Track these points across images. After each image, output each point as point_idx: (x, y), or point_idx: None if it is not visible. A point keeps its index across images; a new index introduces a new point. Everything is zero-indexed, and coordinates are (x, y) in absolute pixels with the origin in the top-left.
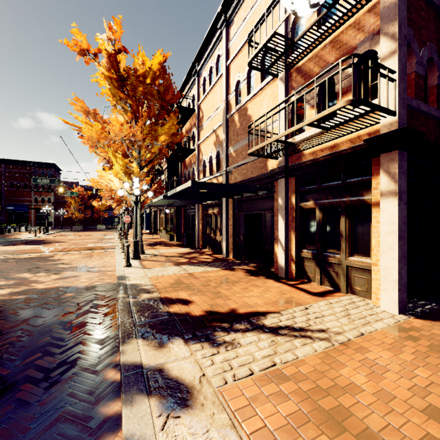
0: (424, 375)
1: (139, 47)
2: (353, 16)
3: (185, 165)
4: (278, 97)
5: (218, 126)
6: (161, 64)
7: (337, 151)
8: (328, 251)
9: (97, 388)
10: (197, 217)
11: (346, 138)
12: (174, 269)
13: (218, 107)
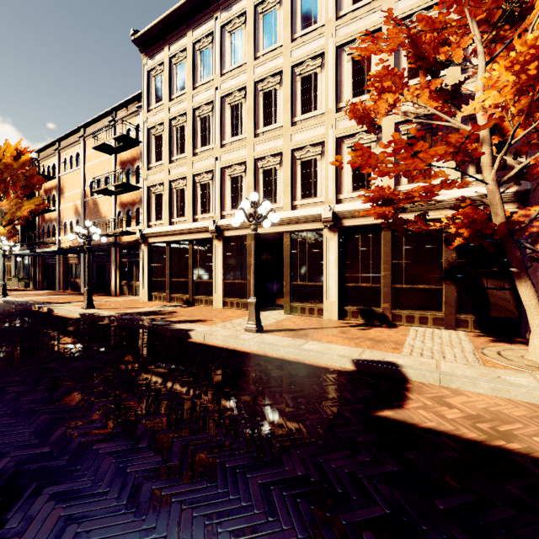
0: (128, 302)
1: (6, 140)
2: (136, 191)
3: (45, 219)
4: (112, 207)
5: (78, 203)
6: (29, 159)
7: (130, 241)
8: (132, 281)
9: (32, 310)
10: (59, 266)
11: (134, 236)
12: (44, 297)
13: (78, 189)
